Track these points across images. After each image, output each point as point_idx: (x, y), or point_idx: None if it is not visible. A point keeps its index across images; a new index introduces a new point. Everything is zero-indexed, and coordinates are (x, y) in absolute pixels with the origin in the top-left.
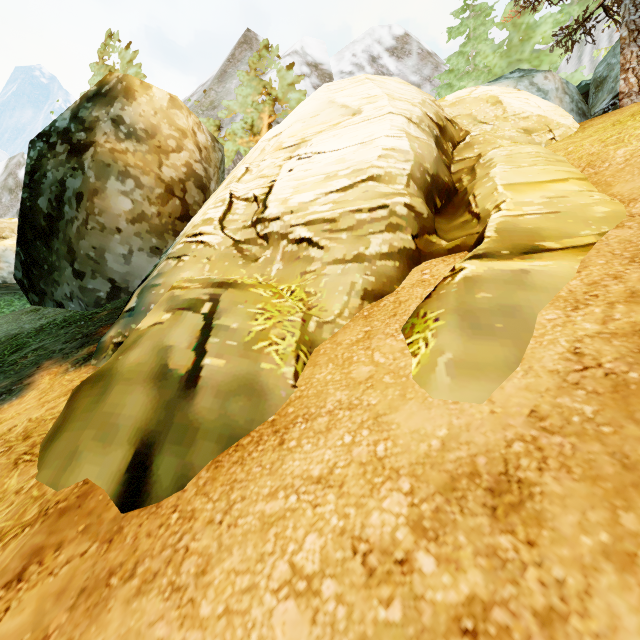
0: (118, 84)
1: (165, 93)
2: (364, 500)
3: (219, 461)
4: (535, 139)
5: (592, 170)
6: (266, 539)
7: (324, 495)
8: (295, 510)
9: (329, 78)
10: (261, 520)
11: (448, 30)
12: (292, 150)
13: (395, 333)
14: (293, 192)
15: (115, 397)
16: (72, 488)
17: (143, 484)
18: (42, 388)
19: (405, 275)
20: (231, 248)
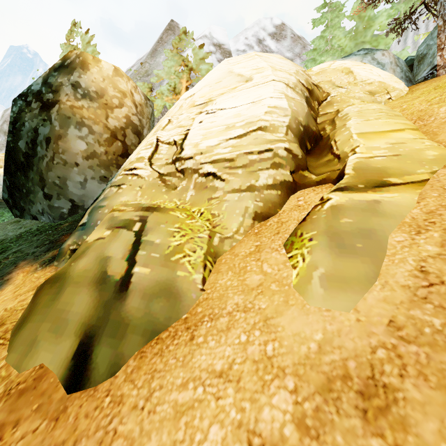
0: (76, 59)
1: (111, 65)
2: (257, 395)
3: (143, 352)
4: (377, 99)
5: (422, 122)
6: (178, 427)
7: (225, 388)
8: (202, 401)
9: (229, 54)
10: (174, 408)
11: (313, 21)
12: (202, 107)
13: (279, 248)
14: (202, 138)
15: (66, 297)
16: (30, 371)
17: (84, 370)
18: (17, 283)
19: (285, 201)
20: (157, 179)
